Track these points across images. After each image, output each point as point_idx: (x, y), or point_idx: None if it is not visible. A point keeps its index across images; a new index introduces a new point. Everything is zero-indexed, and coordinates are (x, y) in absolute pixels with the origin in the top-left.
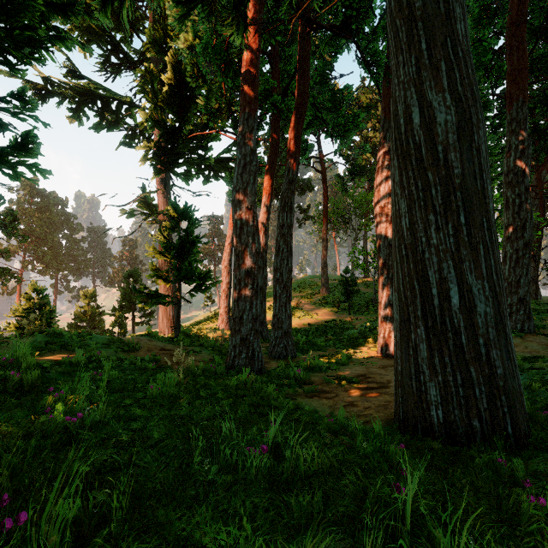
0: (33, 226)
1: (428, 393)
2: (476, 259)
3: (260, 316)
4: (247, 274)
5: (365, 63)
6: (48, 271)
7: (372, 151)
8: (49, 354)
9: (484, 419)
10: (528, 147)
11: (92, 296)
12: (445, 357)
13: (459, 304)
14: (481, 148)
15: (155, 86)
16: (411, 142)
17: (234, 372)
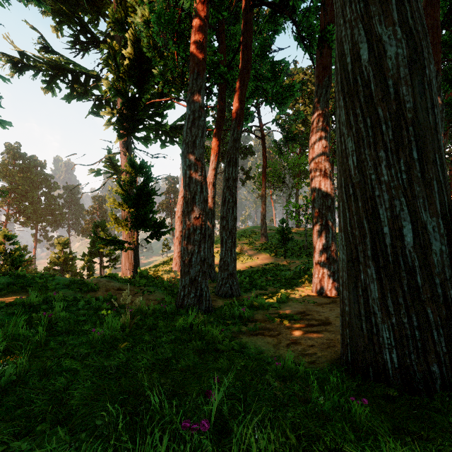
0: (16, 184)
1: (380, 335)
2: (430, 196)
3: (209, 259)
4: (196, 220)
5: (300, 38)
6: (28, 223)
7: (303, 123)
8: (9, 294)
9: (443, 364)
10: (442, 111)
11: (65, 244)
12: (399, 298)
13: (413, 242)
14: (432, 83)
15: (117, 60)
16: (359, 79)
17: (183, 311)
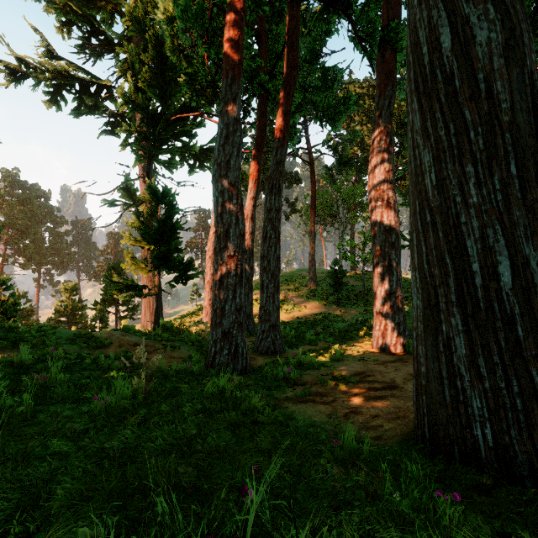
0: (14, 218)
1: (469, 404)
2: (533, 222)
3: (246, 308)
4: (230, 258)
5: (358, 38)
6: (30, 265)
7: (359, 145)
8: None
9: None
10: None
11: (74, 290)
12: (494, 355)
13: (512, 283)
14: (534, 77)
15: (135, 67)
16: (439, 73)
17: (214, 372)
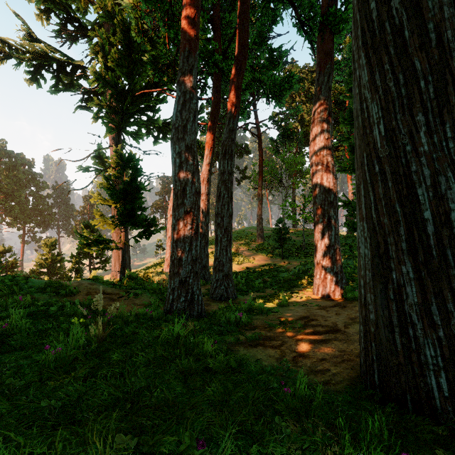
0: (2, 183)
1: (422, 353)
2: None
3: (203, 260)
4: (187, 214)
5: (300, 23)
6: (15, 224)
7: (300, 122)
8: None
9: None
10: None
11: (53, 245)
12: (448, 303)
13: None
14: None
15: (106, 49)
16: (387, 26)
17: (171, 317)
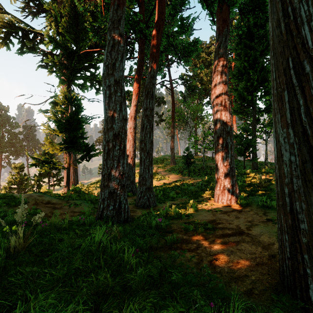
0: None
1: None
2: None
3: (131, 177)
4: (115, 136)
5: None
6: None
7: (200, 82)
8: None
9: None
10: None
11: (21, 168)
12: None
13: None
14: None
15: (58, 19)
16: None
17: (101, 223)
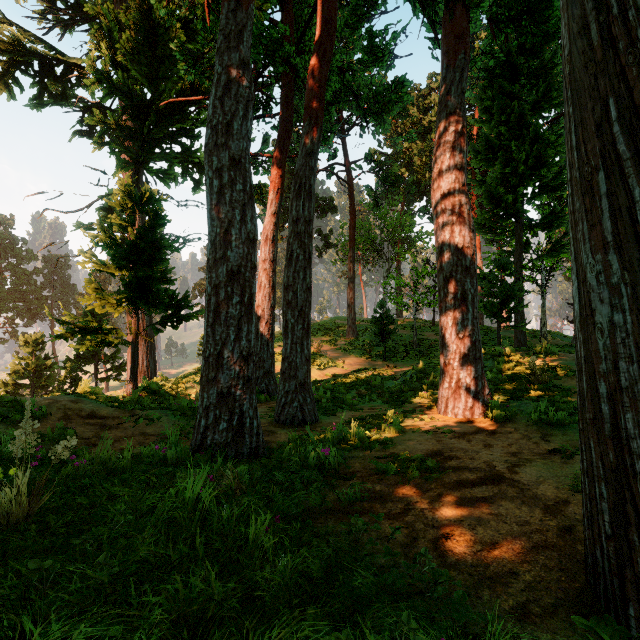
0: None
1: None
2: None
3: (266, 362)
4: (231, 276)
5: None
6: None
7: (407, 167)
8: None
9: None
10: None
11: (38, 343)
12: None
13: None
14: None
15: (114, 36)
16: None
17: (203, 458)
